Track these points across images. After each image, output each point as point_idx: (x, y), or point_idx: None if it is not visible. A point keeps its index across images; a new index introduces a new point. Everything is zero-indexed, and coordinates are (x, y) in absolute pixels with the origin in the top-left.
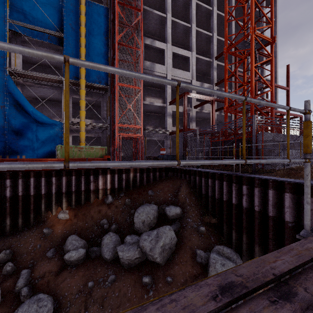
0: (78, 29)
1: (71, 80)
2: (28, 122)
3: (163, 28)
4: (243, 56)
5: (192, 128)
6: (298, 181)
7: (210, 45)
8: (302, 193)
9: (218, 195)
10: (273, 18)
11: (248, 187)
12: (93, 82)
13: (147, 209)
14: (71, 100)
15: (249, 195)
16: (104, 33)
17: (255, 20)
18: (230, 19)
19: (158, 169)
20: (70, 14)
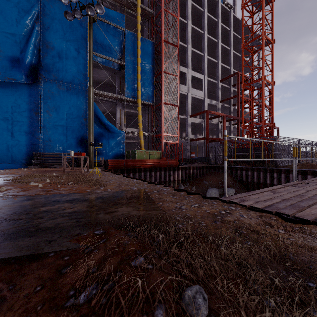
0: (134, 59)
1: (128, 99)
2: (102, 131)
3: (182, 54)
4: (252, 90)
5: (205, 136)
6: (303, 169)
7: (214, 68)
8: (306, 174)
9: (256, 180)
10: (273, 69)
11: (277, 174)
12: (144, 100)
13: (213, 190)
14: (123, 112)
15: (278, 178)
16: (151, 62)
17: (244, 50)
18: (229, 50)
19: (205, 167)
20: (129, 47)
